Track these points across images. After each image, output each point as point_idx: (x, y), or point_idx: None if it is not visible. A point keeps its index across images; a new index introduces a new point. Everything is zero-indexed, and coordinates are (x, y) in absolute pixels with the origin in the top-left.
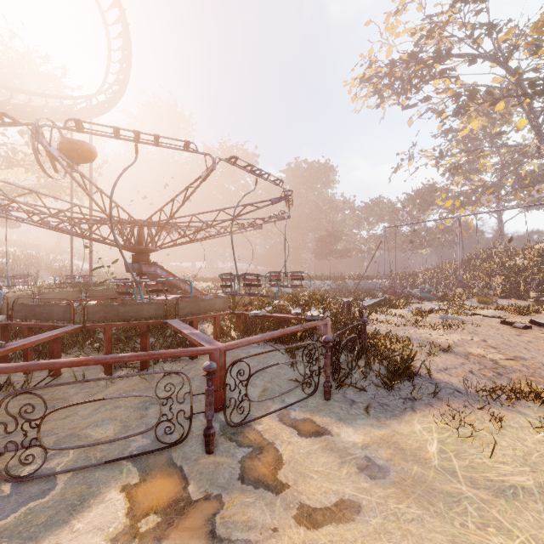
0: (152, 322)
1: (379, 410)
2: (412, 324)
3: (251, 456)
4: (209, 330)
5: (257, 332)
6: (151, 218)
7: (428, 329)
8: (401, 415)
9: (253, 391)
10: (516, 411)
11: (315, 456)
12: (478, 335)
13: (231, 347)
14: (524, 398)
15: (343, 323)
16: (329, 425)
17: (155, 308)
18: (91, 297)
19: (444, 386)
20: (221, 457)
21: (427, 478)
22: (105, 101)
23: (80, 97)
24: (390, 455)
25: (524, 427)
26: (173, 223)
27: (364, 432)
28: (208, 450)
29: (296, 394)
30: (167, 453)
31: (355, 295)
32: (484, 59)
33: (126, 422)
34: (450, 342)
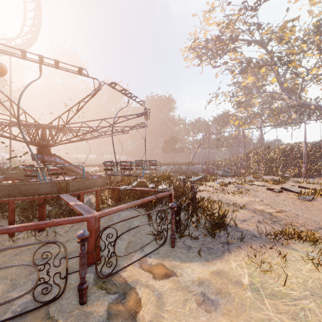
0: (48, 196)
1: (207, 252)
2: (221, 191)
3: (116, 302)
4: (93, 199)
5: (125, 201)
6: (51, 123)
7: (230, 194)
8: (222, 255)
9: (121, 244)
10: (291, 248)
11: (166, 296)
12: (257, 197)
13: (104, 214)
14: (293, 238)
15: (181, 192)
16: (175, 267)
17: (51, 186)
18: (7, 178)
19: (246, 233)
20: (92, 306)
21: (245, 308)
22: (22, 44)
23: (1, 38)
24: (218, 289)
25: (298, 260)
26: (68, 127)
27: (198, 271)
28: (81, 302)
29: (151, 244)
30: (46, 307)
31: (186, 174)
32: (255, 43)
33: (15, 280)
34: (244, 202)
